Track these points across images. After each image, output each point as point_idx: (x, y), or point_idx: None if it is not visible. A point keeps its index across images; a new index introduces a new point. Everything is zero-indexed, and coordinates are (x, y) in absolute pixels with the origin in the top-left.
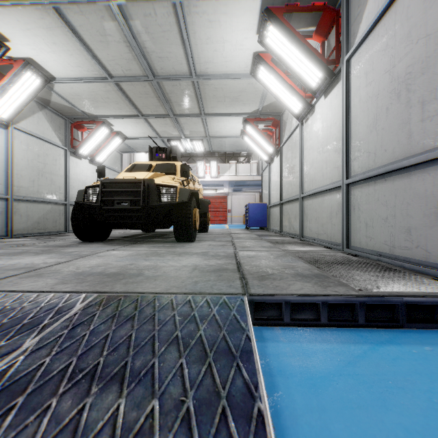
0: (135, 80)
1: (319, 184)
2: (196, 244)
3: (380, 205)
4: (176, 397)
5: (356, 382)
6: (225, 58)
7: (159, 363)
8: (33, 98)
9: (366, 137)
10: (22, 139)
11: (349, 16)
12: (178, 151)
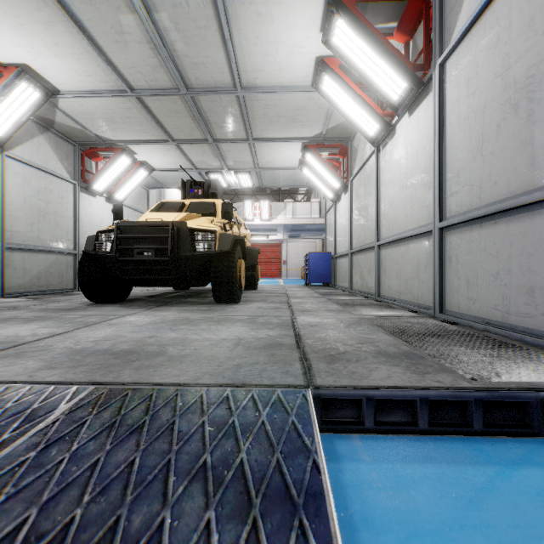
0: (163, 94)
1: (402, 228)
2: (242, 307)
3: (487, 256)
4: None
5: (488, 540)
6: (279, 65)
7: (172, 520)
8: (30, 117)
9: (467, 165)
10: (18, 170)
11: (443, 5)
12: (218, 186)
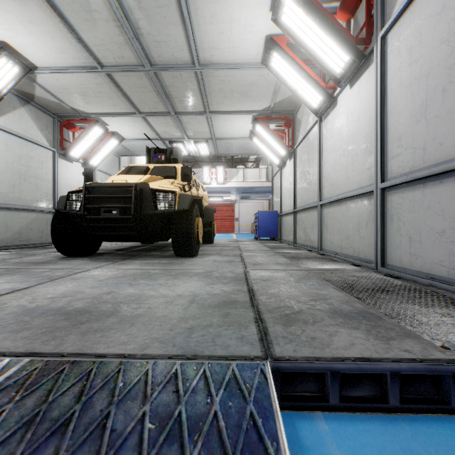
0: (130, 70)
1: (343, 189)
2: (199, 260)
3: (431, 215)
4: None
5: None
6: (233, 43)
7: None
8: (10, 90)
9: (410, 129)
10: (1, 138)
11: None
12: (179, 153)
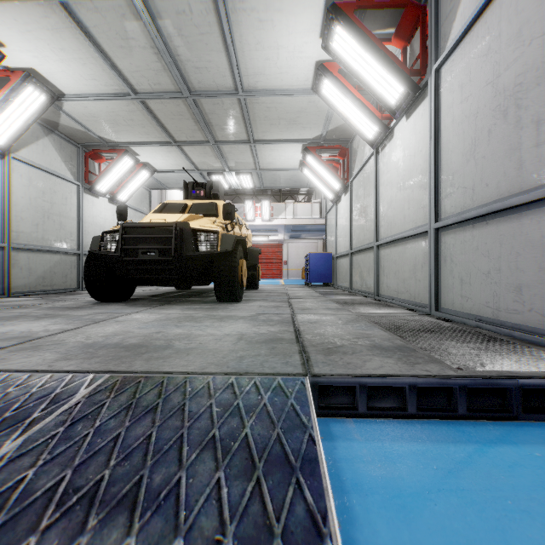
0: (166, 97)
1: (400, 229)
2: (243, 305)
3: (479, 256)
4: (210, 533)
5: (461, 501)
6: (280, 69)
7: (188, 479)
8: (36, 120)
9: (461, 168)
10: (23, 171)
11: (438, 13)
12: (220, 187)
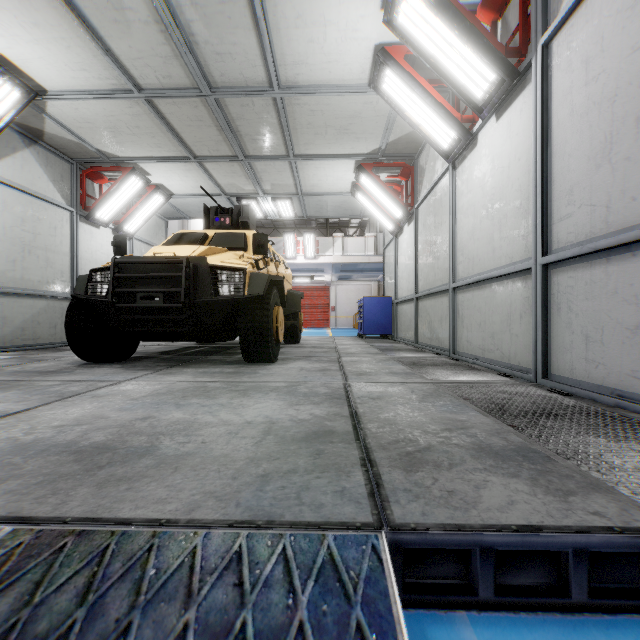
0: (180, 95)
1: (487, 266)
2: (279, 368)
3: (618, 303)
4: None
5: None
6: (327, 56)
7: None
8: (8, 124)
9: (586, 177)
10: None
11: None
12: (251, 214)
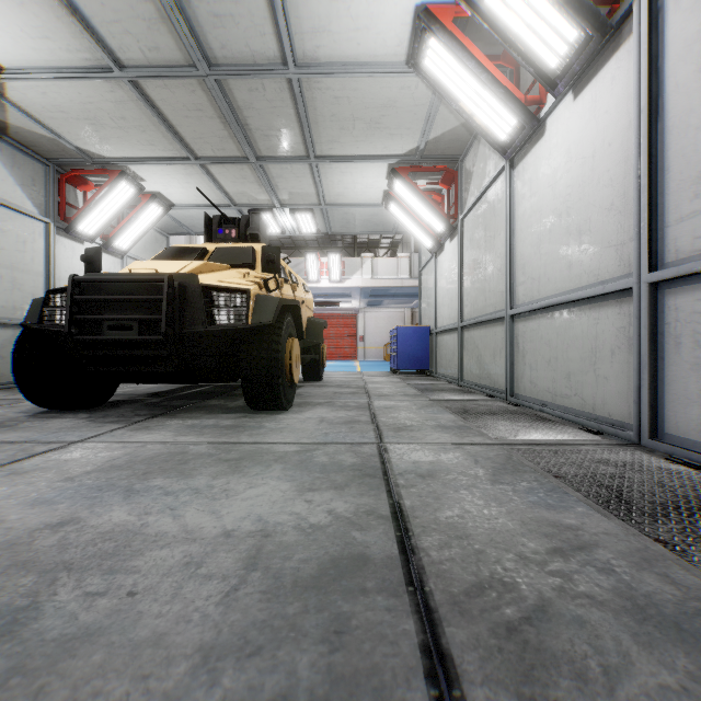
0: (171, 74)
1: (559, 287)
2: (292, 419)
3: None
4: None
5: None
6: (355, 22)
7: None
8: None
9: None
10: None
11: None
12: (262, 225)
